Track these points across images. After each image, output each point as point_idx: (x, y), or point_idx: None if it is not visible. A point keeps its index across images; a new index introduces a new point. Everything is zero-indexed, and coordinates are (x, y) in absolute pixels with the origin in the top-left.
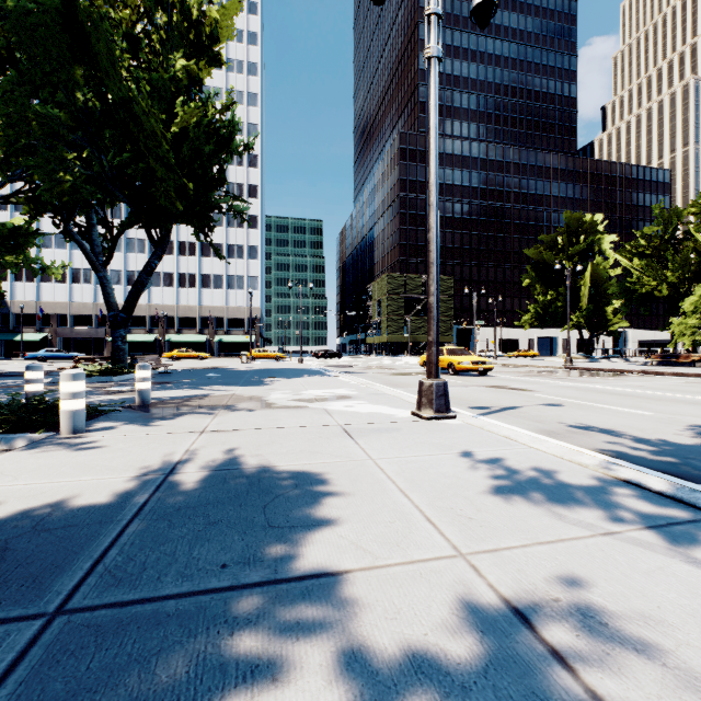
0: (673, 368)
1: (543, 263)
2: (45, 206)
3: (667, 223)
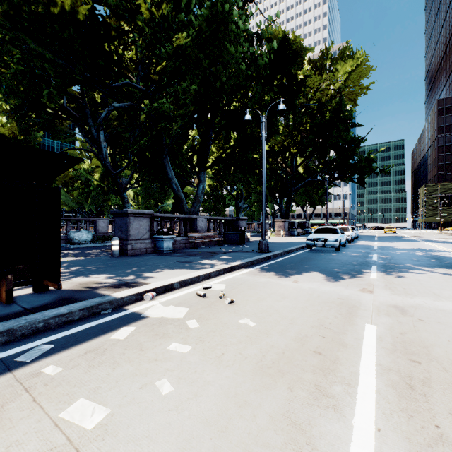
0: None
1: None
2: (298, 205)
3: None
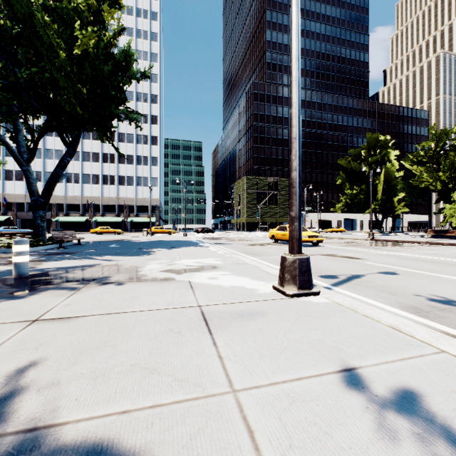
0: (445, 240)
1: (351, 168)
2: None
3: (438, 140)
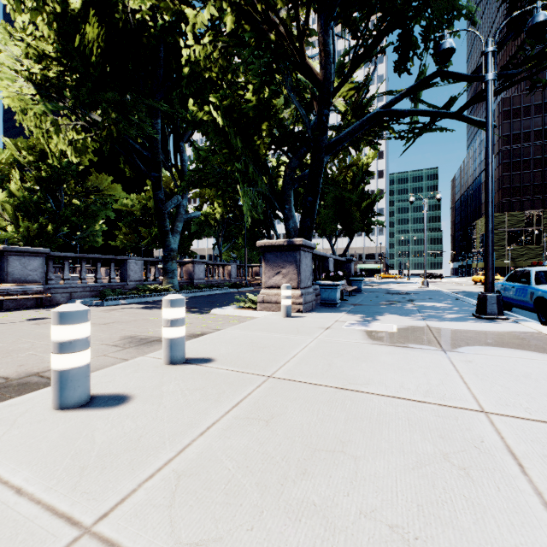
0: None
1: None
2: (322, 232)
3: None
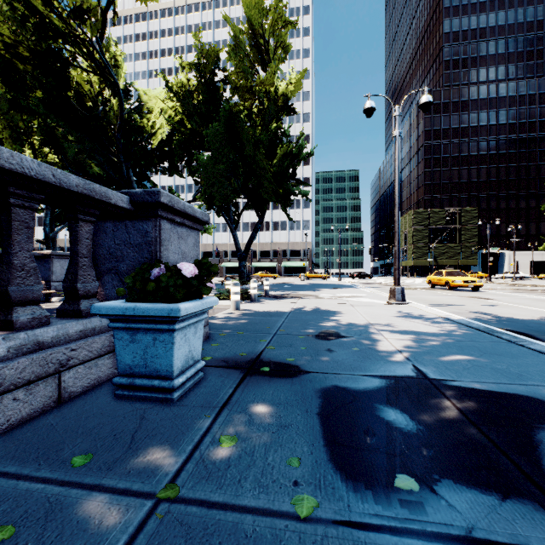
0: None
1: None
2: (214, 204)
3: None
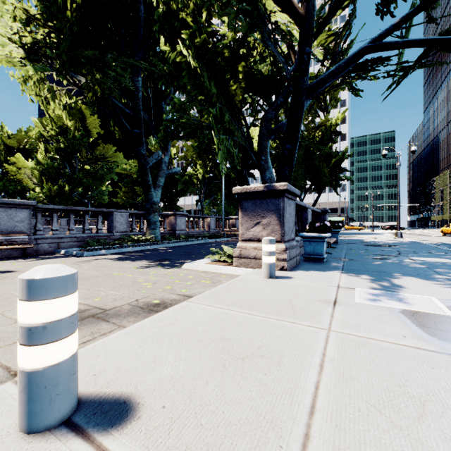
0: None
1: None
2: None
3: None
